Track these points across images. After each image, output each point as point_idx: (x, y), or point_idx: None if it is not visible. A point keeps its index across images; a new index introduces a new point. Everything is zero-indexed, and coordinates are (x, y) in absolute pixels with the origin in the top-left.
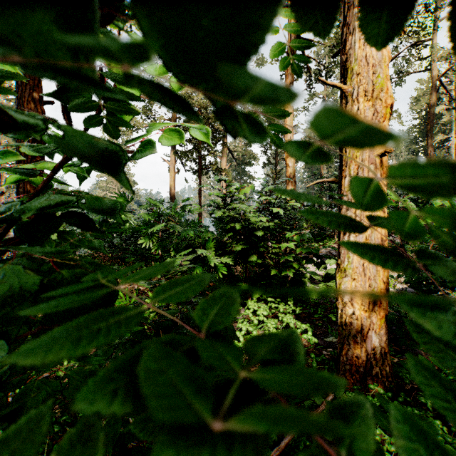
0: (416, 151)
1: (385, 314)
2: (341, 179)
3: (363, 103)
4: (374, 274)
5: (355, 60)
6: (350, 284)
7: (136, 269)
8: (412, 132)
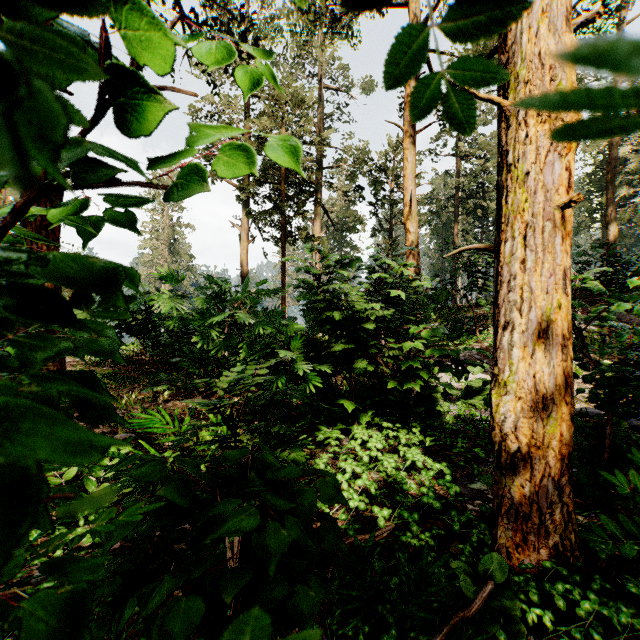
0: (590, 211)
1: (568, 452)
2: (499, 244)
3: (533, 127)
4: (551, 391)
5: (521, 62)
6: (514, 406)
7: (192, 379)
8: (584, 185)
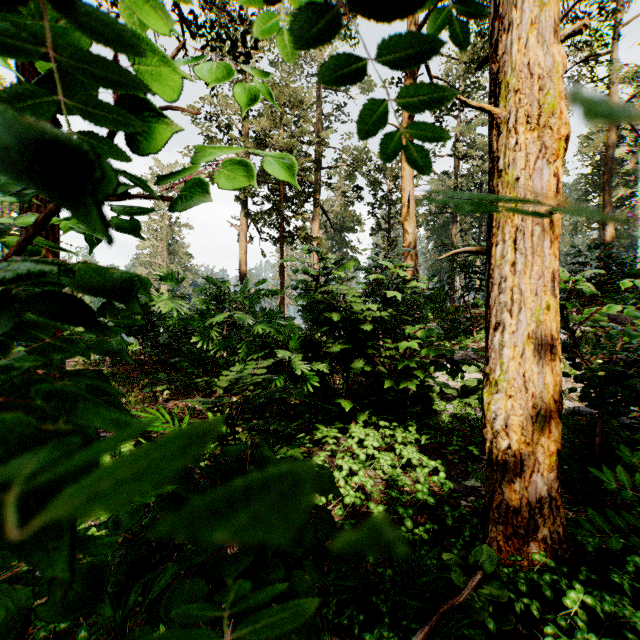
0: None
1: (556, 449)
2: (490, 247)
3: (523, 134)
4: (540, 389)
5: (511, 71)
6: (505, 404)
7: (191, 379)
8: (582, 185)
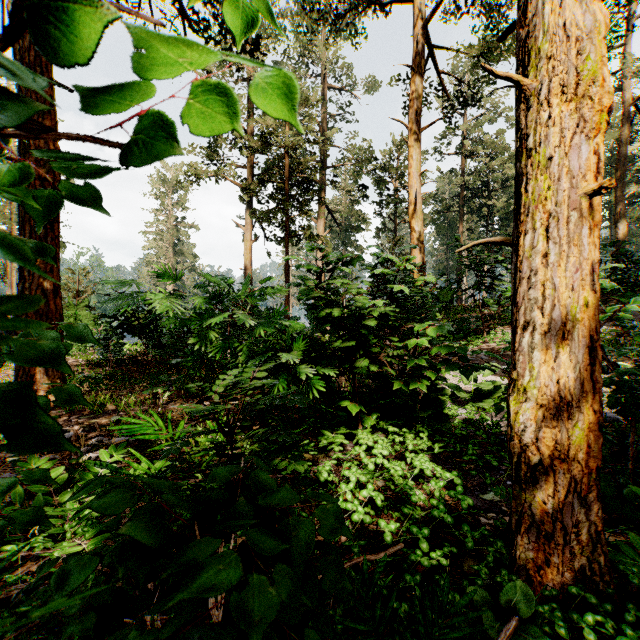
0: None
1: (595, 466)
2: (517, 237)
3: (557, 107)
4: (577, 398)
5: (542, 36)
6: (535, 414)
7: (193, 380)
8: None
